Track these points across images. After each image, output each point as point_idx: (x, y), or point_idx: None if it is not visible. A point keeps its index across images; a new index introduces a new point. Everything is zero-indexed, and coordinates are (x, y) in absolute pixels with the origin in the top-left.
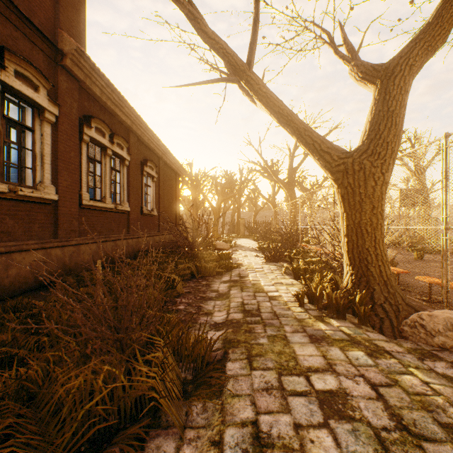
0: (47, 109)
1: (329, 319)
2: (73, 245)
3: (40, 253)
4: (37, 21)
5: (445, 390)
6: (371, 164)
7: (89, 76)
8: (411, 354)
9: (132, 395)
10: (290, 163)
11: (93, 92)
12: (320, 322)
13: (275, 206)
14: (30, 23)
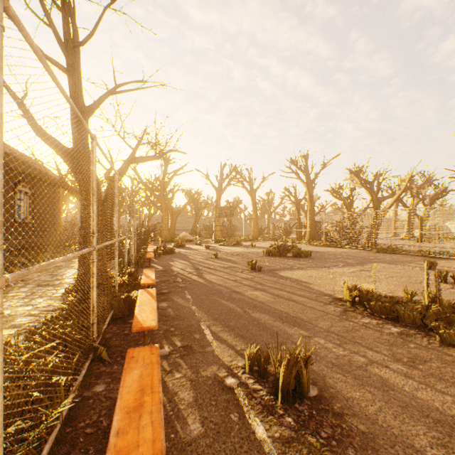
0: None
1: None
2: None
3: None
4: None
5: None
6: None
7: None
8: None
9: None
10: (162, 182)
11: None
12: None
13: None
14: None
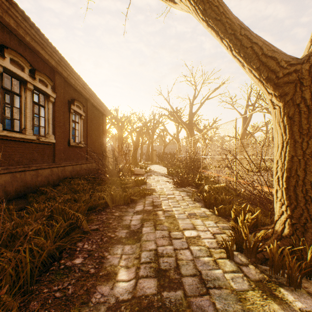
0: None
1: (278, 289)
2: None
3: None
4: None
5: None
6: None
7: None
8: None
9: None
10: (190, 109)
11: (7, 22)
12: (272, 299)
13: (178, 141)
14: None
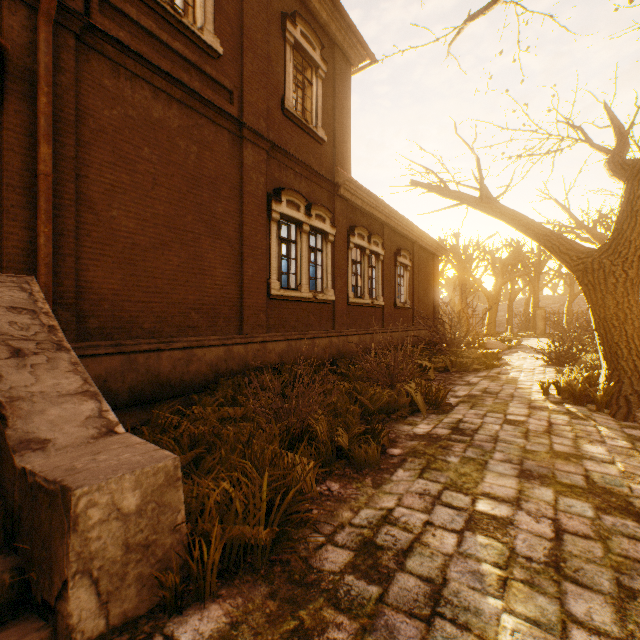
0: (329, 233)
1: (565, 404)
2: (343, 335)
3: (327, 340)
4: (324, 170)
5: (610, 434)
6: (611, 263)
7: (354, 194)
8: (618, 425)
9: (400, 403)
10: None
11: (356, 204)
12: (552, 404)
13: None
14: (321, 176)
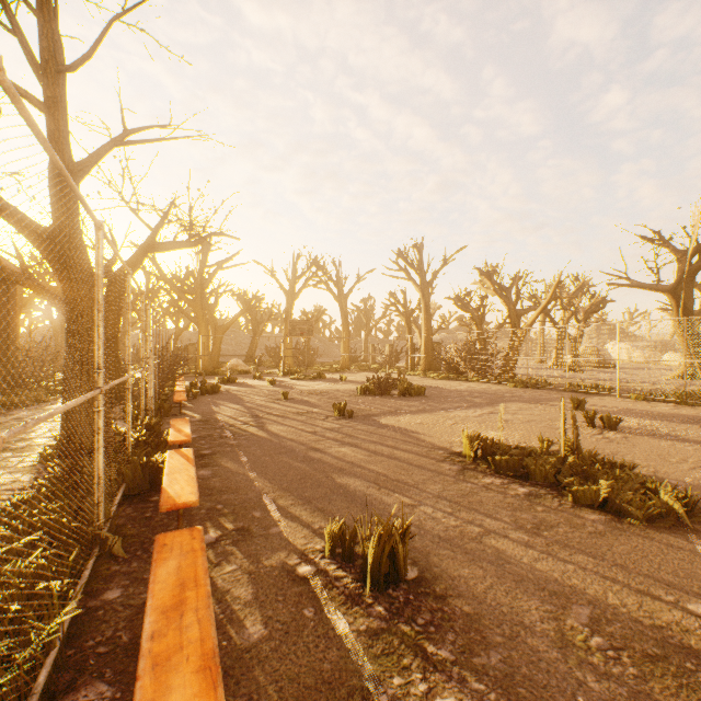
0: None
1: None
2: None
3: None
4: None
5: None
6: None
7: None
8: None
9: None
10: (198, 279)
11: None
12: None
13: None
14: None
